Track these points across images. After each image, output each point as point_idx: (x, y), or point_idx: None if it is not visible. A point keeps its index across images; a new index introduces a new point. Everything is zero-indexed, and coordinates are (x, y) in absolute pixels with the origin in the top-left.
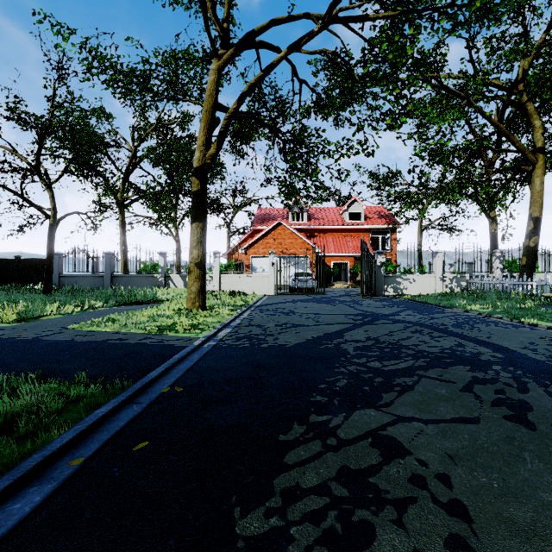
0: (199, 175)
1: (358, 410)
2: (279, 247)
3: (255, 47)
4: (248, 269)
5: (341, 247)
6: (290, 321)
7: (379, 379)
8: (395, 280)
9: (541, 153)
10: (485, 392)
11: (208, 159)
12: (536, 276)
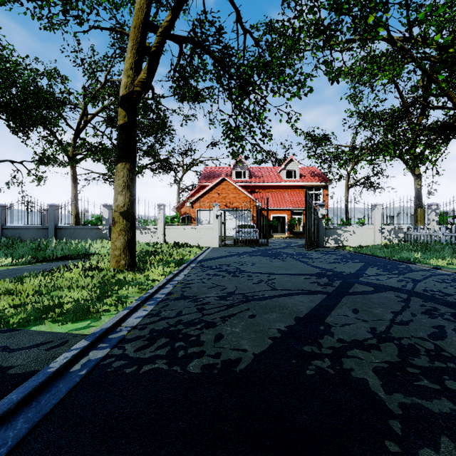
0: (126, 105)
1: None
2: (223, 201)
3: None
4: (195, 221)
5: (280, 202)
6: (238, 287)
7: None
8: (336, 232)
9: None
10: None
11: (137, 86)
12: None
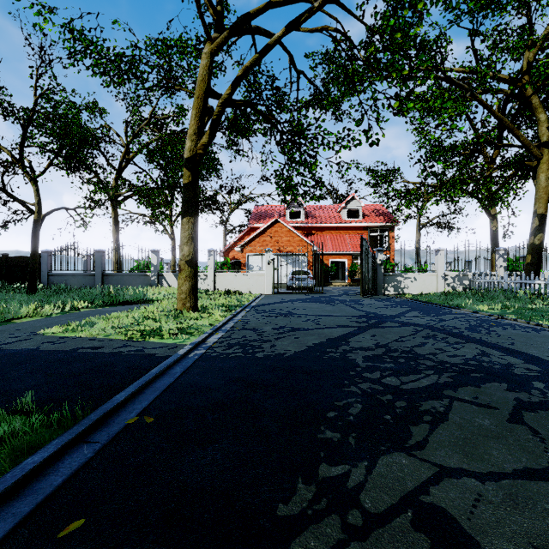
0: (190, 166)
1: (383, 455)
2: (276, 245)
3: (251, 32)
4: (245, 267)
5: (339, 246)
6: (288, 323)
7: (400, 402)
8: (396, 279)
9: (546, 148)
10: (540, 423)
11: (200, 149)
12: (541, 274)
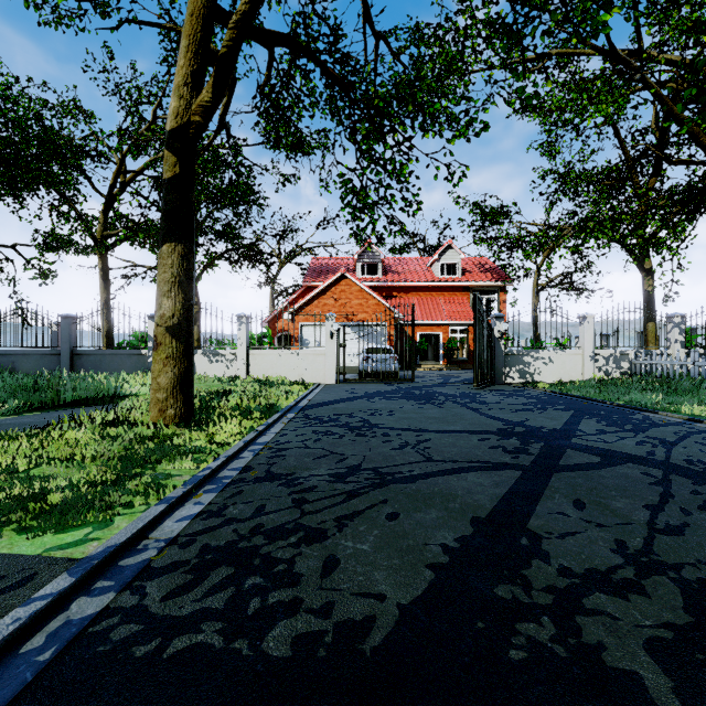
0: (177, 145)
1: None
2: (343, 310)
3: None
4: (297, 343)
5: (431, 313)
6: (366, 457)
7: None
8: (522, 360)
9: None
10: None
11: (195, 114)
12: None
